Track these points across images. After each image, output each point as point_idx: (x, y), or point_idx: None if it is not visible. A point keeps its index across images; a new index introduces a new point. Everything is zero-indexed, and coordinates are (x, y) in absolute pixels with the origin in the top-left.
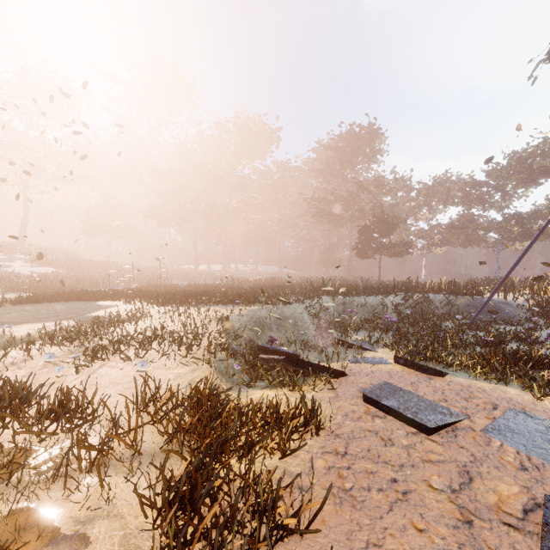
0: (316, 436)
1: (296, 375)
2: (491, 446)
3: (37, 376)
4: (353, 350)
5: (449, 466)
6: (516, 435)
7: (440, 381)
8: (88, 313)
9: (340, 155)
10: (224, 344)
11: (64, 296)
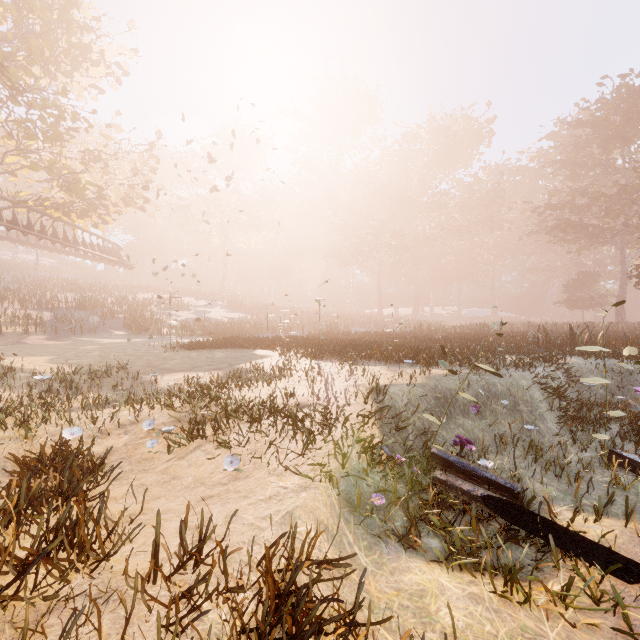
0: None
1: (512, 540)
2: None
3: (136, 447)
4: None
5: None
6: None
7: None
8: (238, 363)
9: (601, 131)
10: (367, 441)
11: (229, 342)
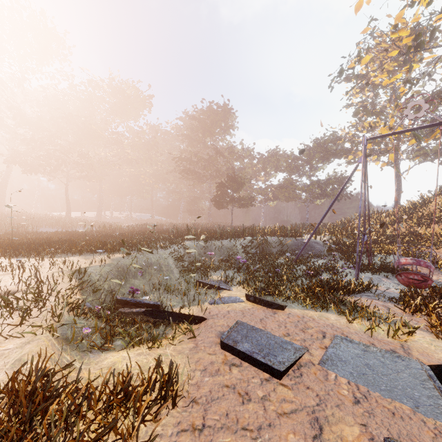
0: (172, 408)
1: (156, 326)
2: (329, 380)
3: None
4: (212, 290)
5: (301, 415)
6: (344, 363)
7: (282, 315)
8: None
9: (202, 126)
10: (75, 302)
11: None
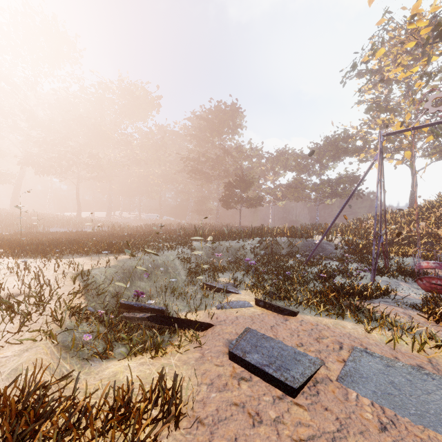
0: (175, 429)
1: (161, 333)
2: (350, 400)
3: None
4: (220, 293)
5: None
6: (365, 380)
7: (294, 322)
8: None
9: (210, 125)
10: (77, 307)
11: None
